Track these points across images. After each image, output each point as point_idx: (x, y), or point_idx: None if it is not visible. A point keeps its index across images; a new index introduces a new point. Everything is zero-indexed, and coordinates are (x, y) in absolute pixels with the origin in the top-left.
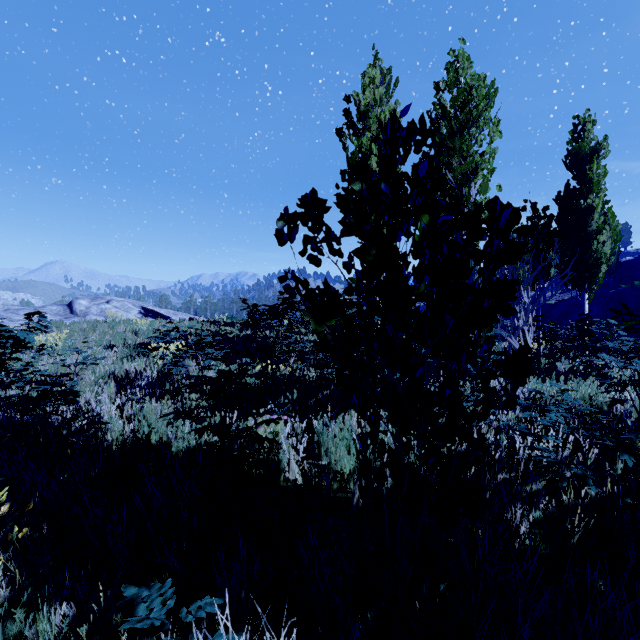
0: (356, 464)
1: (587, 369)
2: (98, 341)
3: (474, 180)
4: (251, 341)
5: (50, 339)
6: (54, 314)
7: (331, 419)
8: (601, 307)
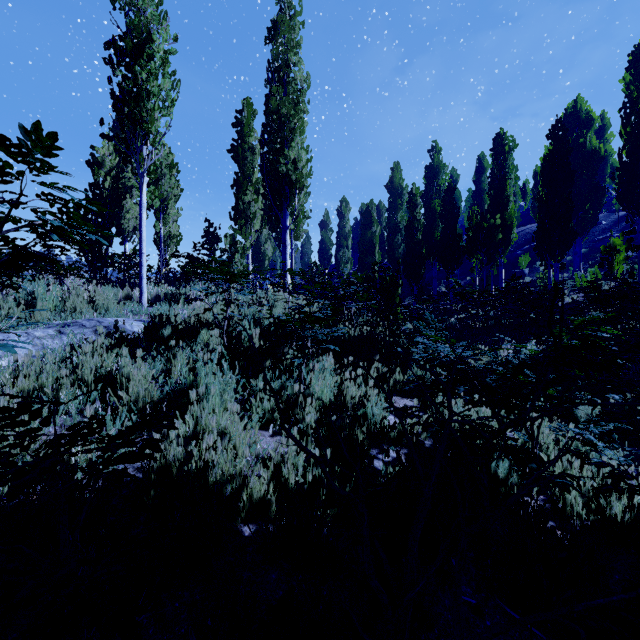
0: None
1: None
2: None
3: (166, 203)
4: None
5: None
6: None
7: None
8: None
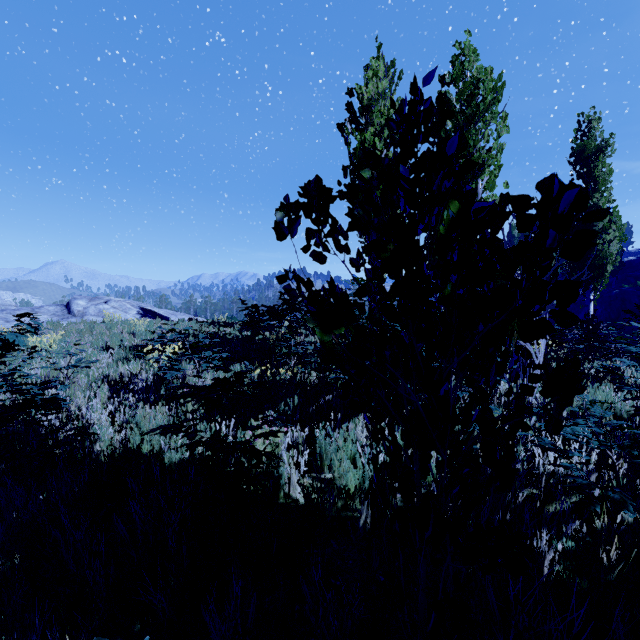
0: (362, 479)
1: (599, 373)
2: (94, 342)
3: (481, 177)
4: (250, 342)
5: (44, 341)
6: (51, 314)
7: (334, 427)
8: (604, 307)
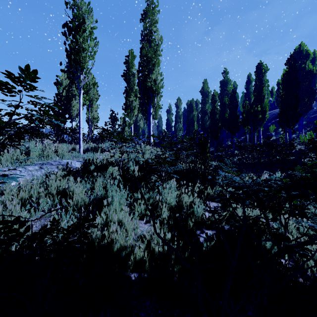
0: None
1: None
2: None
3: (92, 102)
4: None
5: None
6: None
7: None
8: None
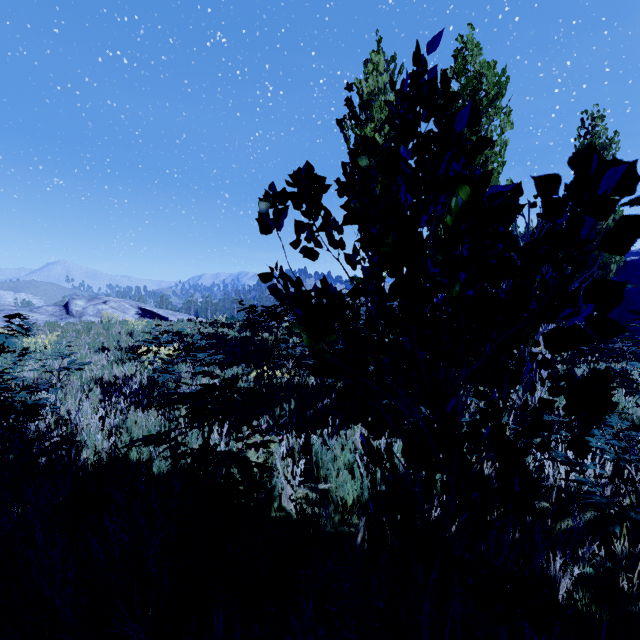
0: (360, 491)
1: None
2: (91, 343)
3: None
4: (249, 343)
5: (39, 341)
6: (50, 315)
7: (332, 432)
8: None
